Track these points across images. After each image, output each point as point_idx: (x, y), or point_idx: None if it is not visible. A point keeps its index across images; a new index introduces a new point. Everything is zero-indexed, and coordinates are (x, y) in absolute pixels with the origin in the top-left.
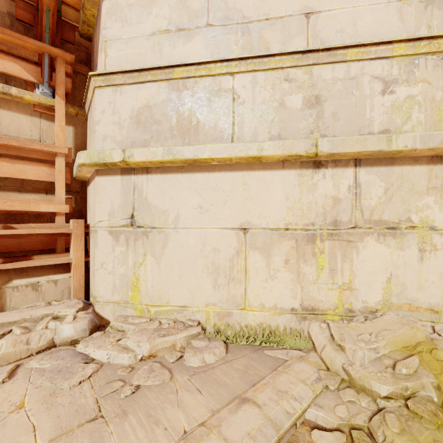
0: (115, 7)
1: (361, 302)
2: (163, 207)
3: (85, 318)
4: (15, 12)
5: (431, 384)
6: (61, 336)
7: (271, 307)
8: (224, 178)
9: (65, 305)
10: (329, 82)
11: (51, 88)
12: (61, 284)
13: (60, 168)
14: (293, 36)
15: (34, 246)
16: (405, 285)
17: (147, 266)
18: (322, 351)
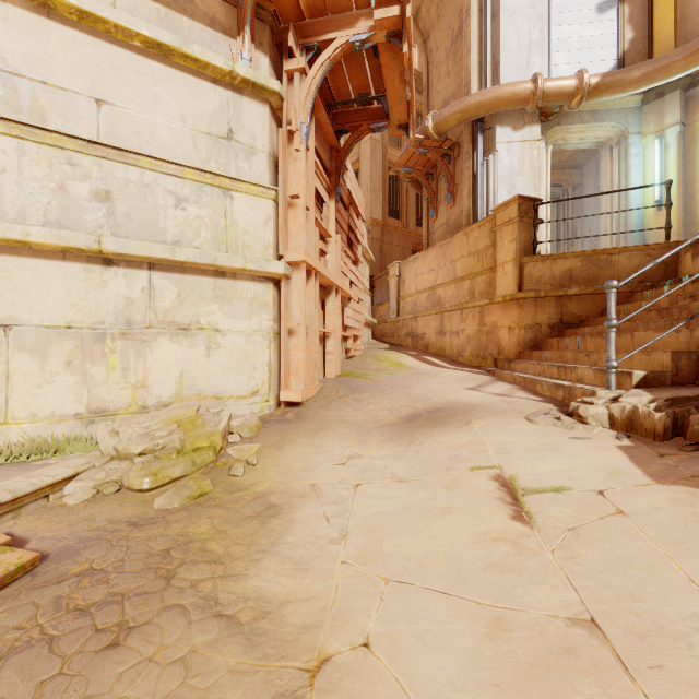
0: None
1: (156, 397)
2: None
3: None
4: None
5: (179, 438)
6: None
7: (48, 416)
8: None
9: None
10: (121, 181)
11: None
12: None
13: None
14: (81, 117)
15: None
16: (196, 378)
17: None
18: (102, 444)
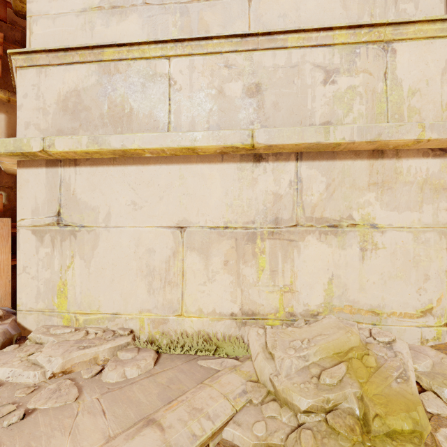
0: None
1: (303, 305)
2: (92, 203)
3: None
4: None
5: (354, 394)
6: None
7: (210, 313)
8: (160, 171)
9: None
10: (269, 69)
11: None
12: None
13: None
14: (235, 19)
15: None
16: (347, 286)
17: (75, 270)
18: (255, 360)
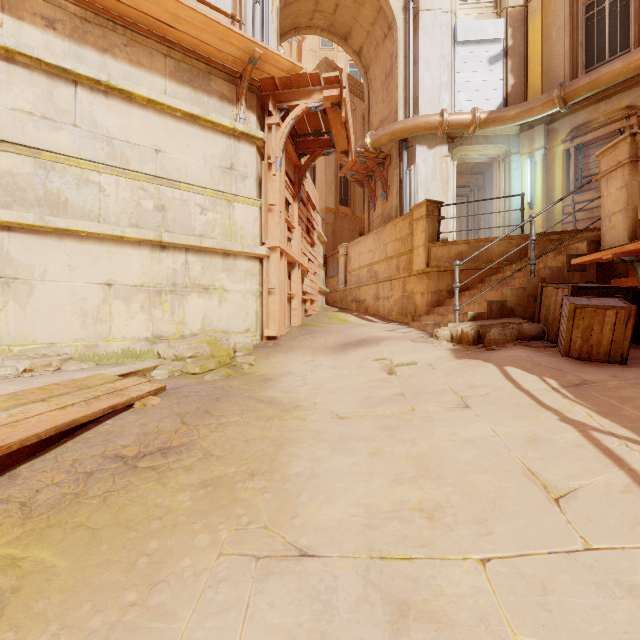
0: None
1: (190, 330)
2: (28, 262)
3: None
4: None
5: (209, 350)
6: None
7: (131, 338)
8: (92, 246)
9: None
10: (170, 199)
11: None
12: None
13: None
14: (148, 161)
15: None
16: (212, 320)
17: (10, 312)
18: (164, 354)
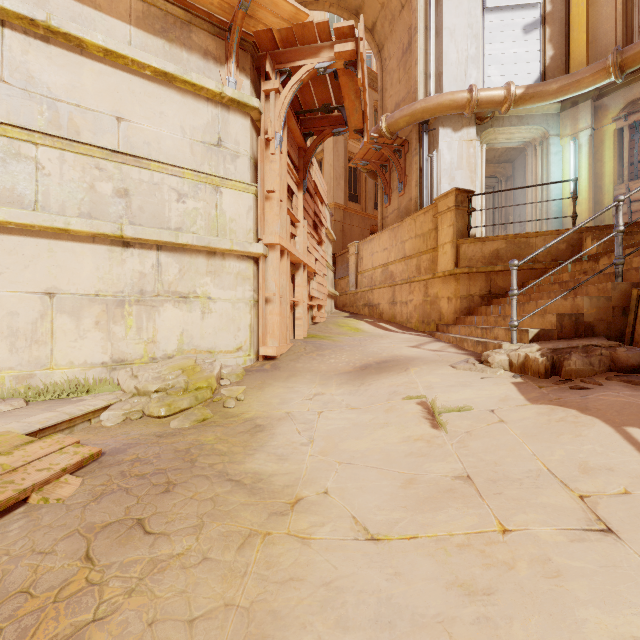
0: None
1: (162, 351)
2: None
3: None
4: None
5: (184, 380)
6: None
7: (82, 364)
8: (25, 243)
9: None
10: (136, 181)
11: None
12: None
13: None
14: (105, 131)
15: None
16: (193, 336)
17: None
18: (124, 385)
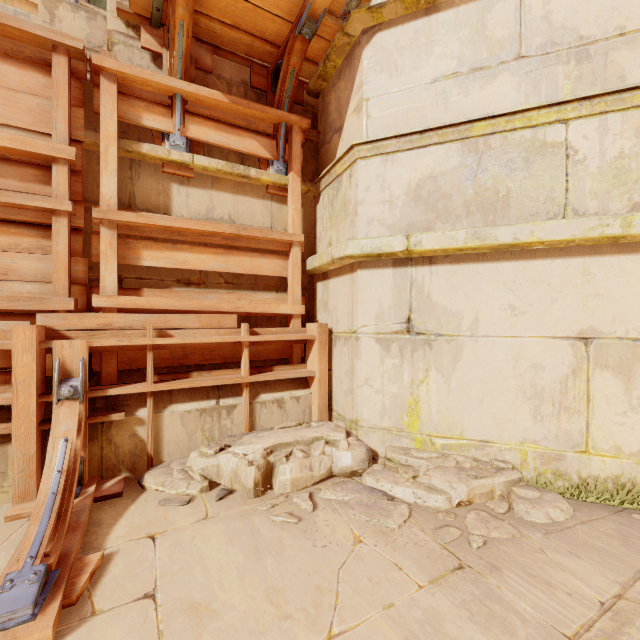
0: (381, 54)
1: None
2: (453, 308)
3: (360, 445)
4: (251, 79)
5: None
6: (340, 465)
7: (633, 453)
8: (551, 267)
9: (327, 428)
10: None
11: (285, 163)
12: (303, 402)
13: (296, 260)
14: None
15: (270, 354)
16: None
17: (431, 385)
18: None
